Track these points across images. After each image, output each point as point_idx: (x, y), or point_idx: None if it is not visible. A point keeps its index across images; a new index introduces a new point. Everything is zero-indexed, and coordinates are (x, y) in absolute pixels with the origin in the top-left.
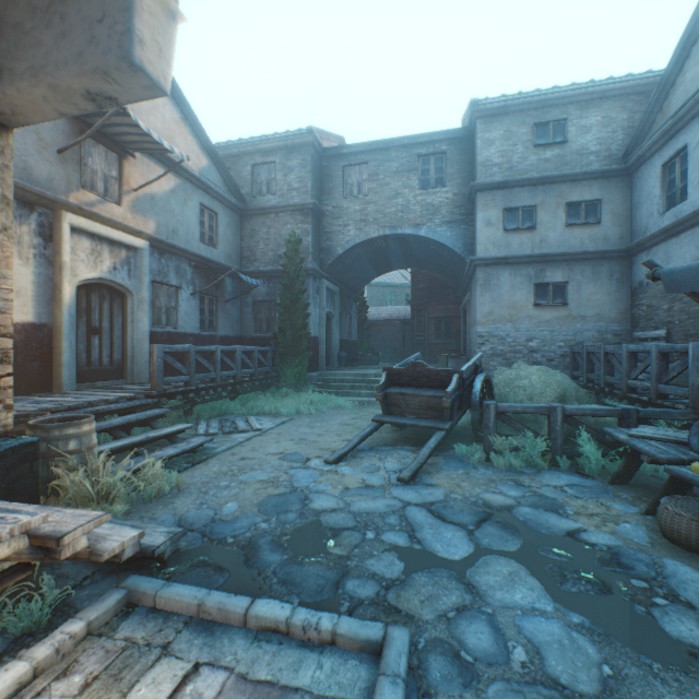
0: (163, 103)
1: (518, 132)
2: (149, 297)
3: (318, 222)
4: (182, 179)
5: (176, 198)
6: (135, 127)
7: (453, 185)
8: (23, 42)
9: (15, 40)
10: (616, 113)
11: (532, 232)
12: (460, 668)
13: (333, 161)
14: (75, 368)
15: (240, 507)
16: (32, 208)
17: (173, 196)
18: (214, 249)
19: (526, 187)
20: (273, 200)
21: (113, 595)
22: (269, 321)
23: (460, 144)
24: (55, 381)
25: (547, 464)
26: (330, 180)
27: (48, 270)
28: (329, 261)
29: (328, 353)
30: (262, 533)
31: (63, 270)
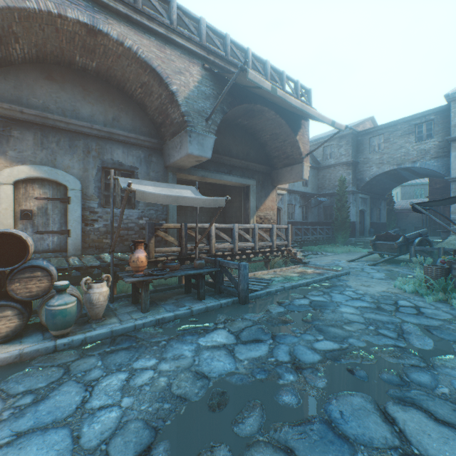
0: None
1: None
2: (286, 210)
3: (355, 167)
4: None
5: None
6: None
7: (438, 136)
8: (283, 176)
9: (282, 176)
10: None
11: None
12: (356, 275)
13: (363, 136)
14: None
15: (320, 264)
16: None
17: None
18: (307, 187)
19: None
20: (332, 161)
21: (301, 265)
22: (330, 215)
23: (443, 113)
24: None
25: None
26: (361, 146)
27: None
28: (361, 185)
29: (362, 229)
30: (325, 266)
31: None
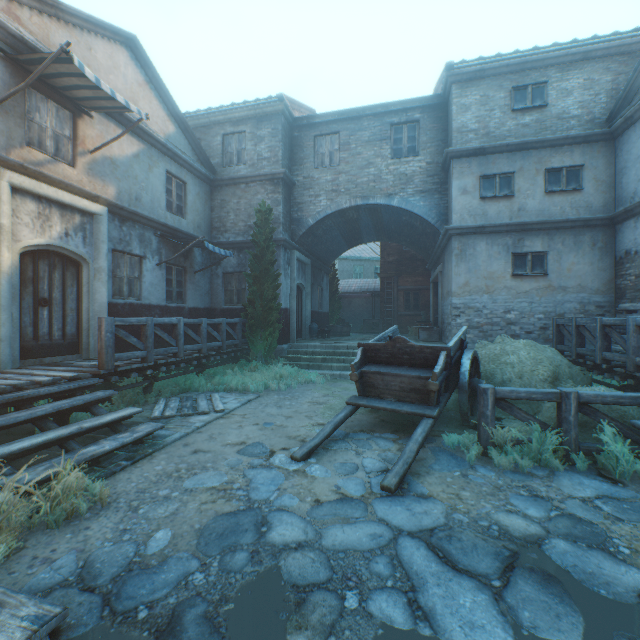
0: (124, 62)
1: (495, 97)
2: (107, 266)
3: (289, 192)
4: (147, 144)
5: (139, 163)
6: (85, 77)
7: (427, 153)
8: None
9: None
10: (599, 74)
11: (510, 199)
12: None
13: (304, 131)
14: (18, 343)
15: (174, 537)
16: None
17: (136, 161)
18: (182, 219)
19: (504, 153)
20: (243, 170)
21: None
22: (239, 293)
23: (433, 112)
24: None
25: (559, 462)
26: (301, 150)
27: None
28: (300, 232)
29: (299, 324)
30: (193, 597)
31: (1, 234)
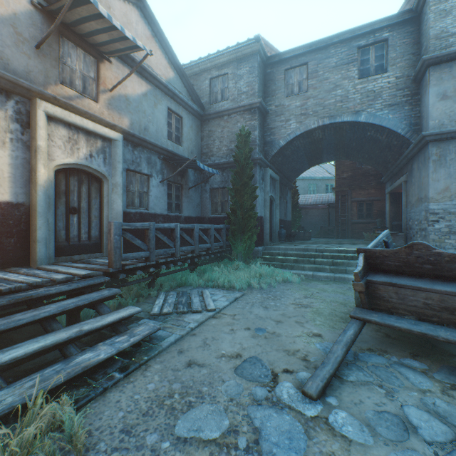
0: (135, 20)
1: None
2: (121, 182)
3: (263, 120)
4: (153, 86)
5: (147, 101)
6: (100, 17)
7: (396, 68)
8: None
9: None
10: None
11: None
12: None
13: (276, 66)
14: (53, 243)
15: None
16: (8, 95)
17: (144, 99)
18: (179, 146)
19: None
20: (226, 104)
21: None
22: (222, 204)
23: (403, 28)
24: (31, 256)
25: None
26: (273, 84)
27: (25, 154)
28: (272, 152)
29: (270, 230)
30: None
31: (37, 153)
